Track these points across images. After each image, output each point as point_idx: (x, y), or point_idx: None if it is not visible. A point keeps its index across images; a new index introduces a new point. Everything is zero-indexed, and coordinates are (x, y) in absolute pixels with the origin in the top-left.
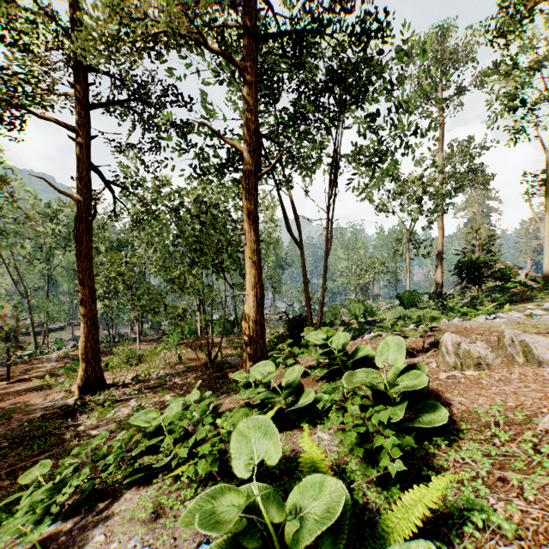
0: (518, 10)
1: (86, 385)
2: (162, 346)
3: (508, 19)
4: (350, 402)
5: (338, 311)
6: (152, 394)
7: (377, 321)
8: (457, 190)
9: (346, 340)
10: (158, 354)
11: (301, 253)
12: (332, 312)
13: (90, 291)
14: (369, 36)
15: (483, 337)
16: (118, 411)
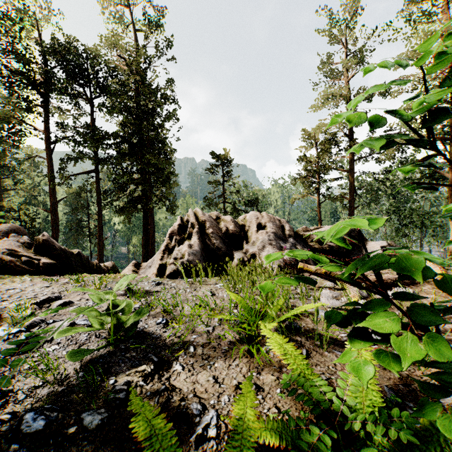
0: None
1: None
2: None
3: None
4: None
5: None
6: None
7: None
8: None
9: None
10: None
11: None
12: None
13: None
14: None
15: None
16: None
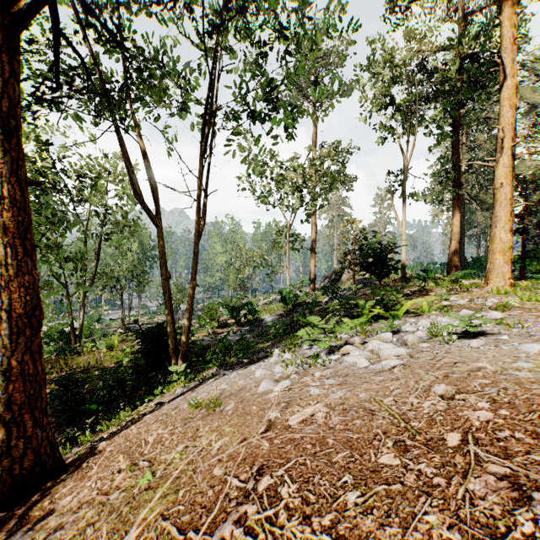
0: None
1: None
2: None
3: None
4: None
5: (215, 311)
6: None
7: (259, 319)
8: (332, 185)
9: None
10: None
11: (157, 232)
12: (208, 313)
13: None
14: None
15: None
16: None
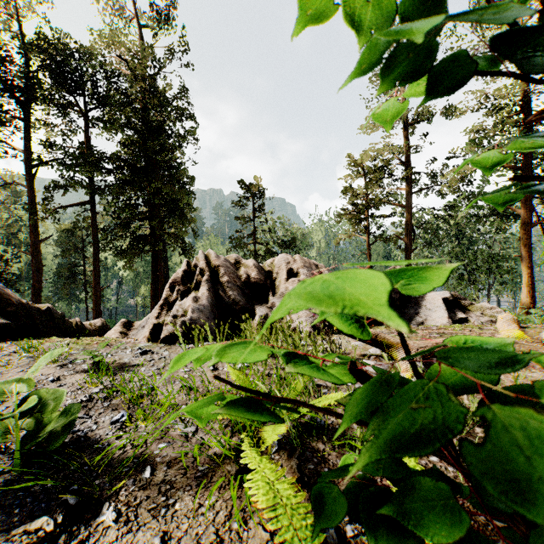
0: None
1: None
2: None
3: None
4: None
5: None
6: None
7: None
8: None
9: None
10: None
11: None
12: None
13: None
14: None
15: None
16: None
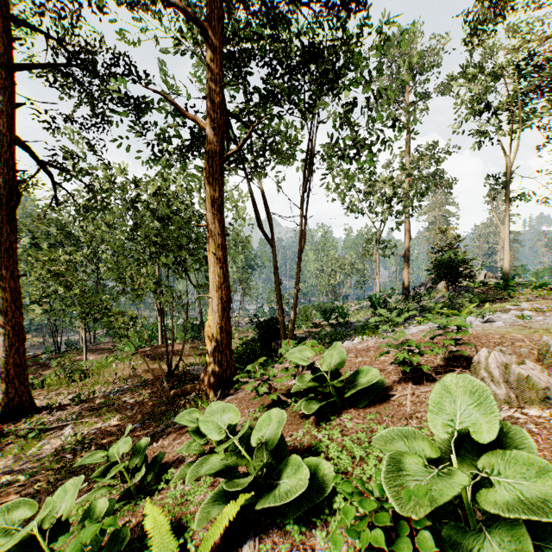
0: (494, 4)
1: (7, 411)
2: (114, 357)
3: (485, 11)
4: (410, 546)
5: (309, 313)
6: (95, 417)
7: (349, 322)
8: (425, 192)
9: (342, 359)
10: (107, 367)
11: (272, 251)
12: (303, 314)
13: (14, 294)
14: (348, 9)
15: (507, 349)
16: (47, 443)
